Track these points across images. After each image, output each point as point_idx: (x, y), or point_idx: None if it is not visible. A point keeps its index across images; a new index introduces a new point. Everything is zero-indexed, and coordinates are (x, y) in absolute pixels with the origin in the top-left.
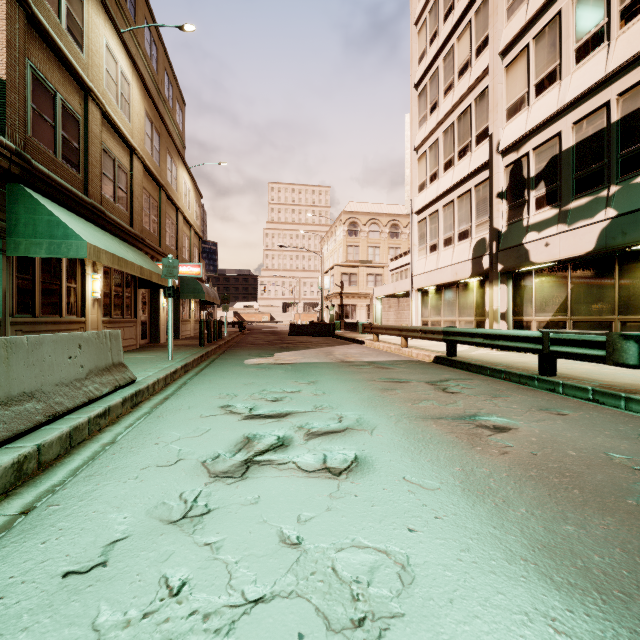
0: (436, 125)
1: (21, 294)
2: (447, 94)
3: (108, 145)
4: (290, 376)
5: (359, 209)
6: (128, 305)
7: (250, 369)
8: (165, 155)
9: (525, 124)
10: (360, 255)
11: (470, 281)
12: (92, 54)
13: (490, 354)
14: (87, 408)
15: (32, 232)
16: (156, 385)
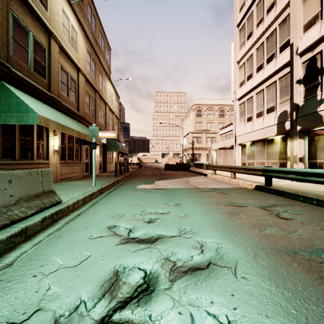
0: (251, 45)
1: (5, 147)
2: (259, 25)
3: (64, 65)
4: (162, 199)
5: (202, 102)
6: (76, 154)
7: (138, 192)
8: (98, 74)
9: (319, 32)
10: (203, 127)
11: (275, 138)
12: (53, 13)
13: (294, 184)
14: (8, 228)
15: (7, 109)
16: (76, 204)
